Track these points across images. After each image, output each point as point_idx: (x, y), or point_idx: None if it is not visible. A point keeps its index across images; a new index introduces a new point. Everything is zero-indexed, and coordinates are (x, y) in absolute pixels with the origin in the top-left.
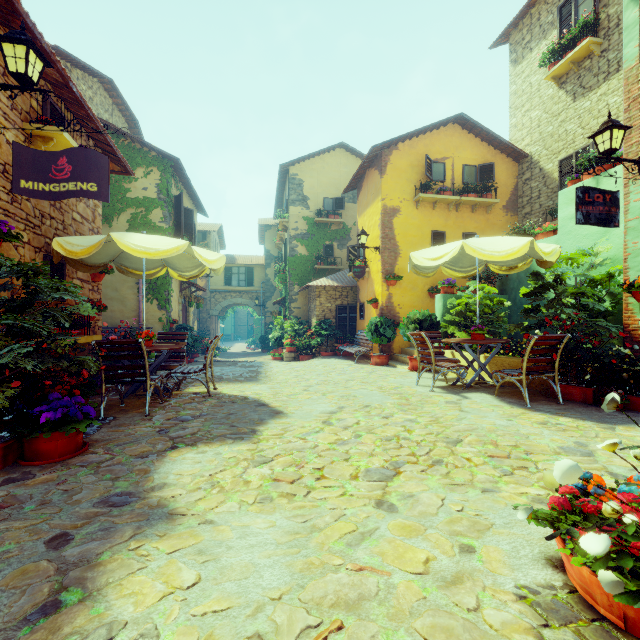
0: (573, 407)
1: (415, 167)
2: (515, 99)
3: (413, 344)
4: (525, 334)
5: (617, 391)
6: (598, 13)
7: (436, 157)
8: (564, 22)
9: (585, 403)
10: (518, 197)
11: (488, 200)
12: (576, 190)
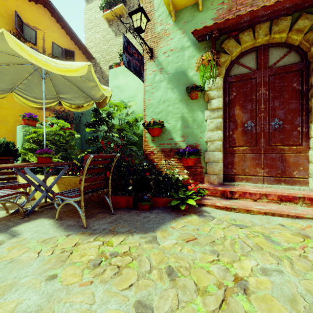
0: (121, 215)
1: (5, 17)
2: (87, 23)
3: (1, 171)
4: (85, 155)
5: (146, 195)
6: None
7: (28, 22)
8: None
9: (128, 208)
10: None
11: None
12: (123, 35)
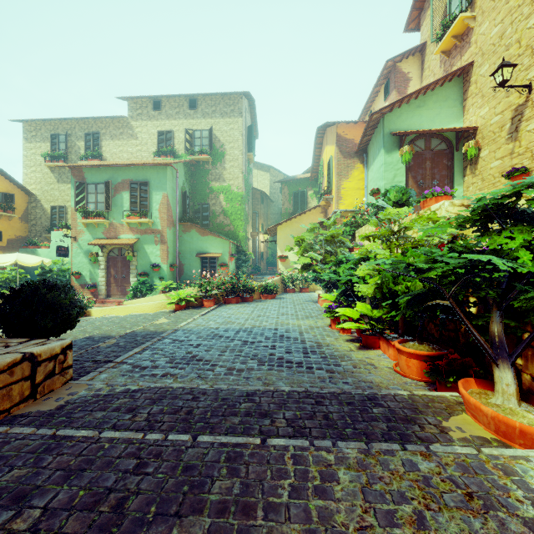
0: None
1: None
2: (27, 160)
3: None
4: None
5: None
6: (68, 155)
7: None
8: (54, 144)
9: None
10: (29, 214)
11: (11, 215)
12: (57, 247)
